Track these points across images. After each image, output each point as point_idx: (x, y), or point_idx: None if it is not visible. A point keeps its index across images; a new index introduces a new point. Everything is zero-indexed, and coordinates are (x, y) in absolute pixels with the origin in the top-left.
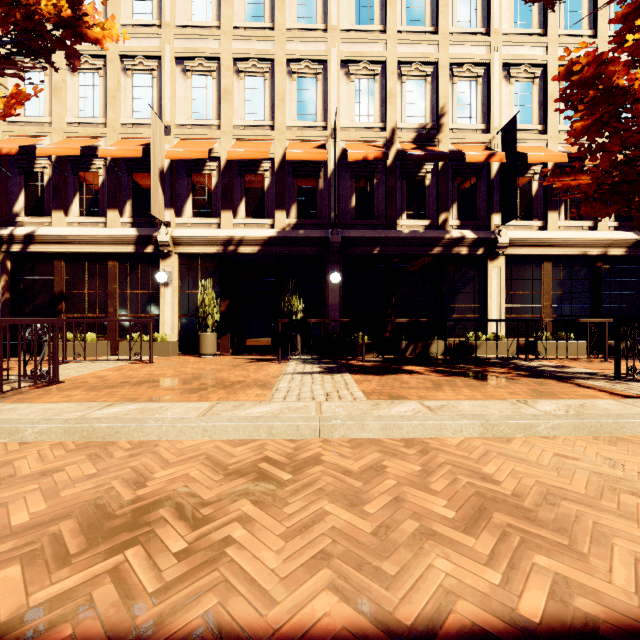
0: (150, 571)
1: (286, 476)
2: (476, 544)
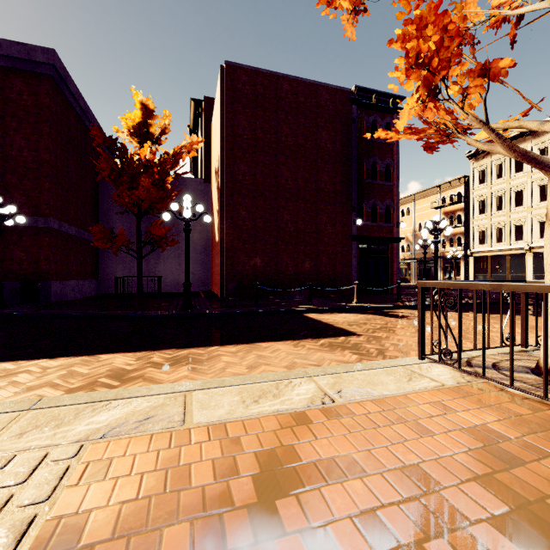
0: (160, 355)
1: (103, 379)
2: (31, 368)
